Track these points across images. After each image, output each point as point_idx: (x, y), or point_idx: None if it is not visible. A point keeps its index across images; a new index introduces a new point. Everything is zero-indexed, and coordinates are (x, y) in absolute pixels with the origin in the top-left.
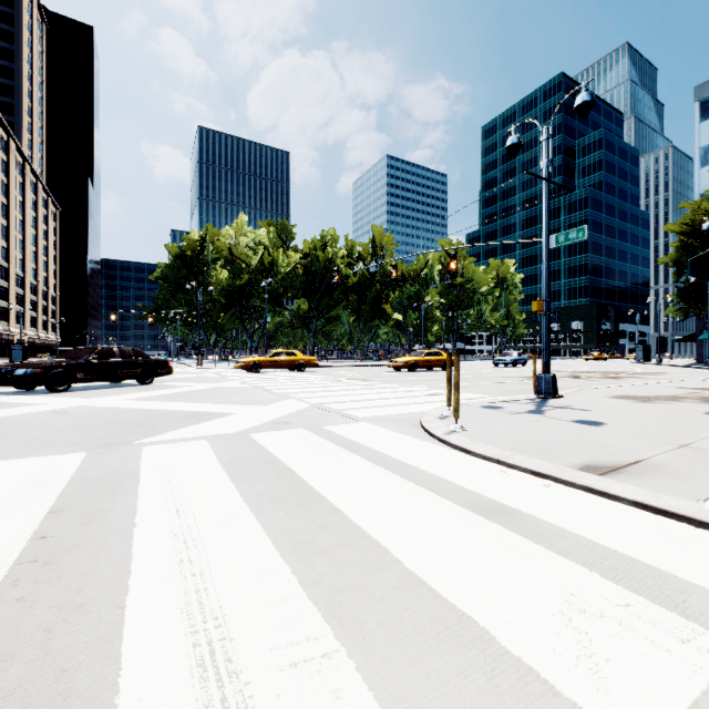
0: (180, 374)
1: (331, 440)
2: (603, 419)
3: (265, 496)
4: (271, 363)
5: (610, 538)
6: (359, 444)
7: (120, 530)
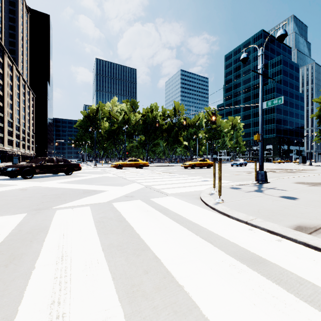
0: (85, 170)
1: (154, 207)
2: (295, 195)
3: (115, 246)
4: (127, 165)
5: None
6: (168, 210)
7: (24, 271)
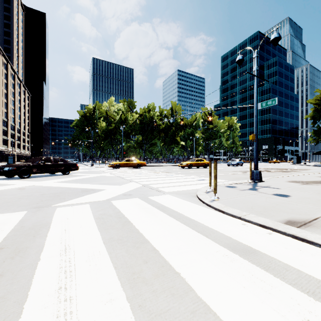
0: (82, 170)
1: (152, 204)
2: (288, 193)
3: (115, 239)
4: (125, 164)
5: (318, 273)
6: (166, 207)
7: (30, 262)
